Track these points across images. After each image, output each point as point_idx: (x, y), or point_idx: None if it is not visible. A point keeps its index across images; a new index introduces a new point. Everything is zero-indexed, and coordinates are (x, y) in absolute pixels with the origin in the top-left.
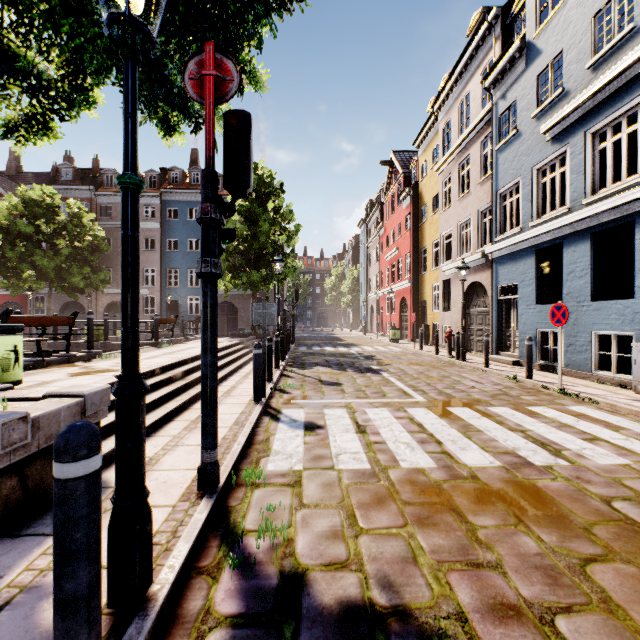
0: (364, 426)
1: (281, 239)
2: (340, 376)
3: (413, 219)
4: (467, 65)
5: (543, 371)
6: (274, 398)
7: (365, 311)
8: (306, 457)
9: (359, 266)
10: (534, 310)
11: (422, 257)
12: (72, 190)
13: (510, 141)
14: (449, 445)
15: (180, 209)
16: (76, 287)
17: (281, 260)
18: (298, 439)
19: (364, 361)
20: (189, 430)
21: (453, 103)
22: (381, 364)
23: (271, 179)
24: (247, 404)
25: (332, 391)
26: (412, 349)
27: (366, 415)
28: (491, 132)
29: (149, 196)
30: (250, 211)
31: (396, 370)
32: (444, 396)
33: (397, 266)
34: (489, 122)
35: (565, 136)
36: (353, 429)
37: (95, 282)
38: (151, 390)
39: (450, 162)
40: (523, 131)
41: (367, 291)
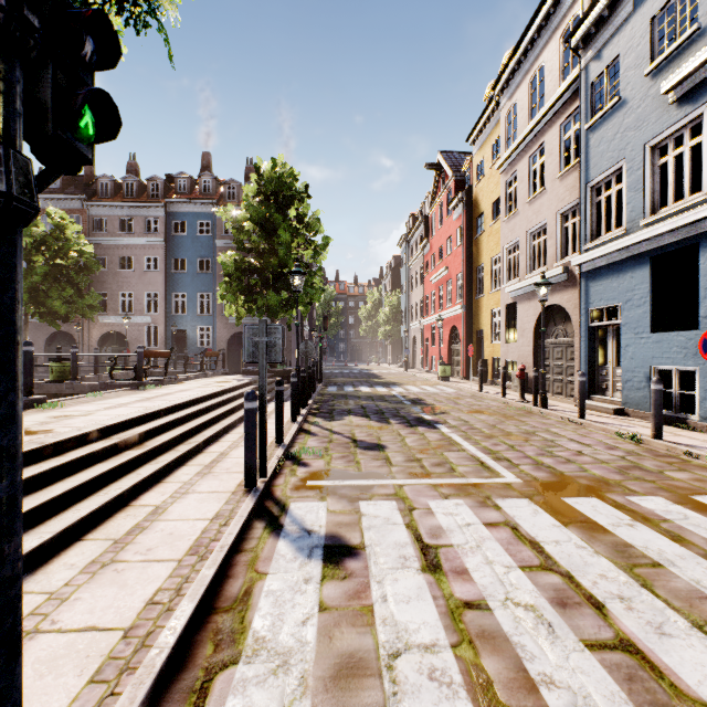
0: (434, 549)
1: (306, 255)
2: (382, 432)
3: (466, 231)
4: (541, 29)
5: (664, 425)
6: (281, 476)
7: (406, 343)
8: (320, 667)
9: (399, 291)
10: (648, 340)
11: (478, 277)
12: (60, 200)
13: (608, 114)
14: (623, 615)
15: (188, 222)
16: (59, 314)
17: (301, 272)
18: (309, 593)
19: (411, 407)
20: (93, 571)
21: (521, 81)
22: (435, 412)
23: (293, 178)
24: (231, 494)
25: (371, 461)
26: (469, 390)
27: (432, 517)
28: (579, 106)
29: (151, 207)
30: (267, 218)
31: (457, 422)
32: (546, 472)
33: (446, 289)
34: (573, 96)
35: (702, 92)
36: (415, 558)
37: (81, 308)
38: (63, 474)
39: (516, 156)
40: (629, 97)
41: (409, 320)
